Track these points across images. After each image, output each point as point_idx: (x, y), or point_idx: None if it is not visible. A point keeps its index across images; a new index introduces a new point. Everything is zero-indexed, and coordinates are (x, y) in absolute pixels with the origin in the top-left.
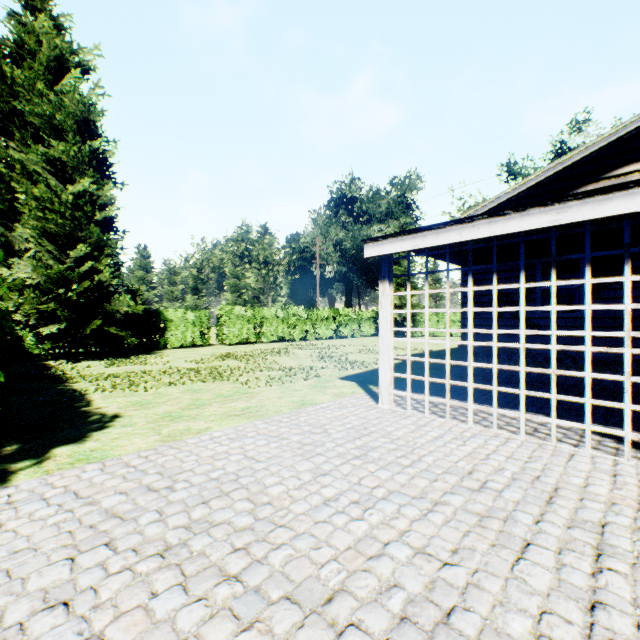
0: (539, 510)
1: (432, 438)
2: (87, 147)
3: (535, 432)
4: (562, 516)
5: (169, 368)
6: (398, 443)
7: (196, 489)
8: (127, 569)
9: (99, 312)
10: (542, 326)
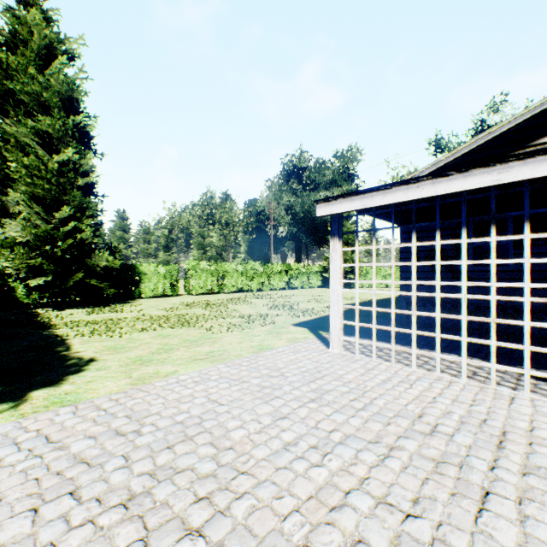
0: (492, 455)
1: (381, 381)
2: (71, 121)
3: (474, 375)
4: (515, 462)
5: (142, 315)
6: (350, 386)
7: (162, 433)
8: (89, 522)
9: (81, 266)
10: (474, 278)
